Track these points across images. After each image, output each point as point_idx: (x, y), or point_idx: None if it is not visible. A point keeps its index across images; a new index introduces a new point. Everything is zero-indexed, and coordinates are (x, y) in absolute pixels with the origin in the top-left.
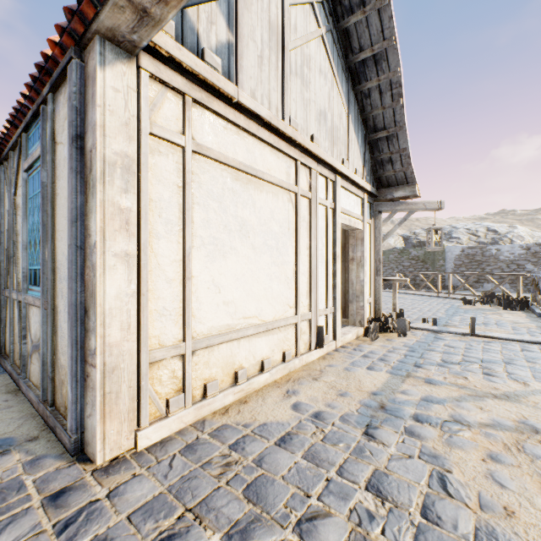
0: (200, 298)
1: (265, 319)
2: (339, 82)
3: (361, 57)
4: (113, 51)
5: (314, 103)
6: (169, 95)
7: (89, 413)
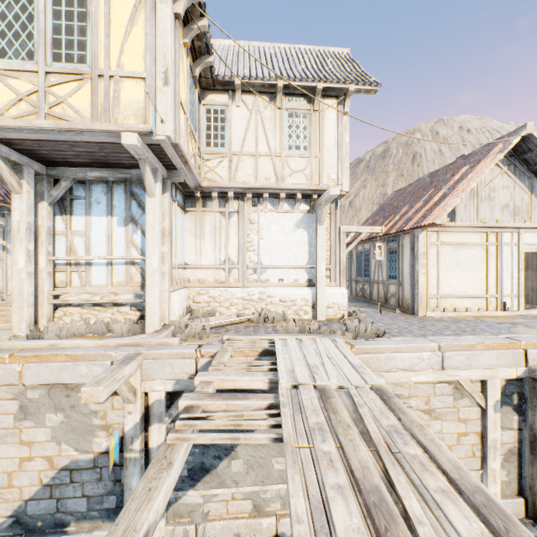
0: (442, 284)
1: (468, 293)
2: (520, 183)
3: (536, 167)
4: (421, 230)
5: (498, 204)
6: (433, 233)
7: (415, 306)
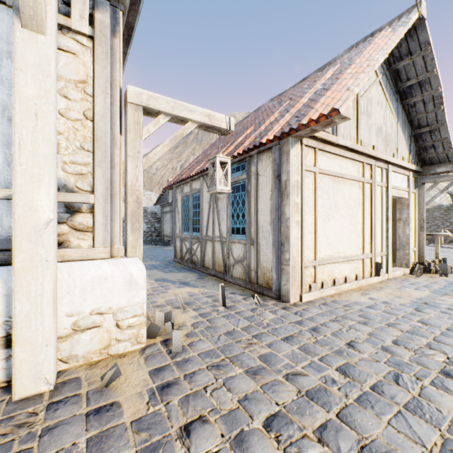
0: (320, 241)
1: (346, 255)
2: (390, 103)
3: (408, 84)
4: (294, 141)
5: (374, 125)
6: (309, 150)
7: (284, 284)
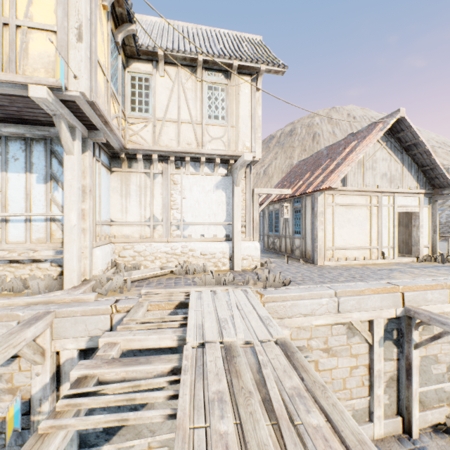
0: (336, 238)
1: (356, 246)
2: (395, 156)
3: (406, 144)
4: (320, 193)
5: (378, 173)
6: (329, 195)
7: (315, 257)
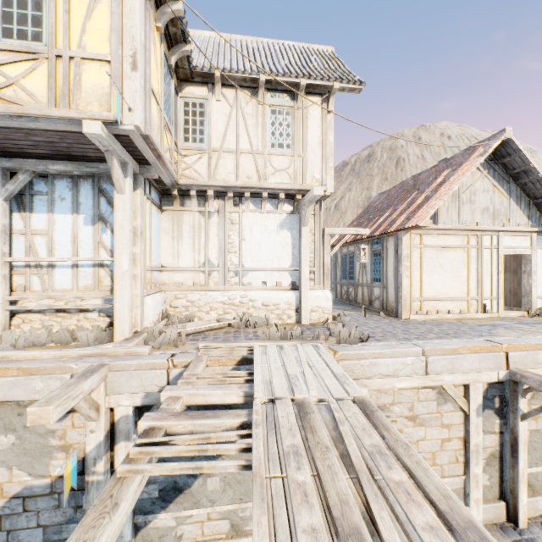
0: (425, 287)
1: (450, 296)
2: (500, 187)
3: (514, 172)
4: (405, 232)
5: (478, 208)
6: (416, 235)
7: (399, 309)
